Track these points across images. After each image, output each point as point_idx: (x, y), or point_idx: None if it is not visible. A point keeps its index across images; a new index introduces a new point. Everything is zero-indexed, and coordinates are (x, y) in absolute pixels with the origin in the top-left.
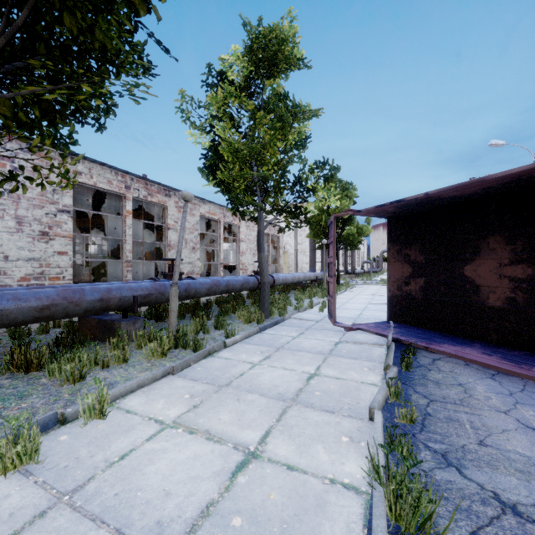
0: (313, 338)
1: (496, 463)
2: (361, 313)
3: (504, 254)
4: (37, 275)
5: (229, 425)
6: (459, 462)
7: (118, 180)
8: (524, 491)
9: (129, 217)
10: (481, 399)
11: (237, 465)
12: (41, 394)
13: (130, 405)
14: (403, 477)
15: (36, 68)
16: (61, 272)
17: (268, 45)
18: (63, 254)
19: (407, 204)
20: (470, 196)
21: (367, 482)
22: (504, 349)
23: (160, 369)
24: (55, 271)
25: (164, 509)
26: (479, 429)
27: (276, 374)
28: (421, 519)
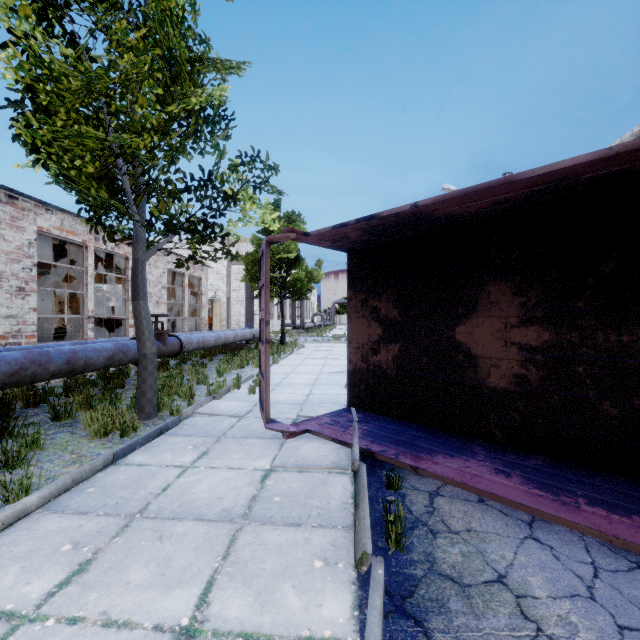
0: (223, 467)
1: None
2: (311, 392)
3: (511, 310)
4: None
5: None
6: None
7: None
8: None
9: None
10: (563, 637)
11: None
12: None
13: None
14: None
15: None
16: None
17: None
18: None
19: (381, 225)
20: (470, 219)
21: None
22: (516, 455)
23: None
24: None
25: None
26: None
27: None
28: None
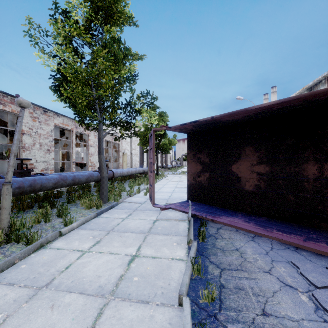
0: (138, 219)
1: None
2: (171, 195)
3: (254, 158)
4: None
5: None
6: None
7: None
8: None
9: None
10: (252, 261)
11: None
12: None
13: None
14: None
15: None
16: None
17: None
18: None
19: (200, 124)
20: (236, 121)
21: None
22: (254, 217)
23: None
24: None
25: None
26: (258, 295)
27: (101, 262)
28: None
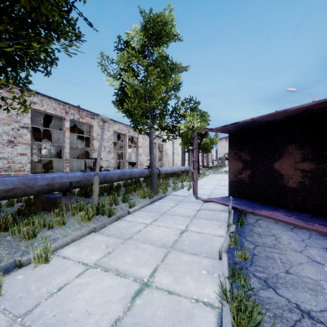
0: (184, 207)
1: (297, 285)
2: (212, 191)
3: (297, 155)
4: (6, 168)
5: (131, 265)
6: (274, 285)
7: (60, 108)
8: (314, 302)
9: (68, 132)
10: (286, 244)
11: (136, 292)
12: (6, 247)
13: (66, 253)
14: (241, 298)
15: (2, 32)
16: (22, 166)
17: (156, 25)
18: (24, 155)
19: (240, 125)
20: (277, 121)
21: (219, 301)
22: (297, 213)
23: (86, 229)
24: (18, 166)
25: (86, 325)
26: (285, 263)
27: (161, 231)
28: (253, 324)
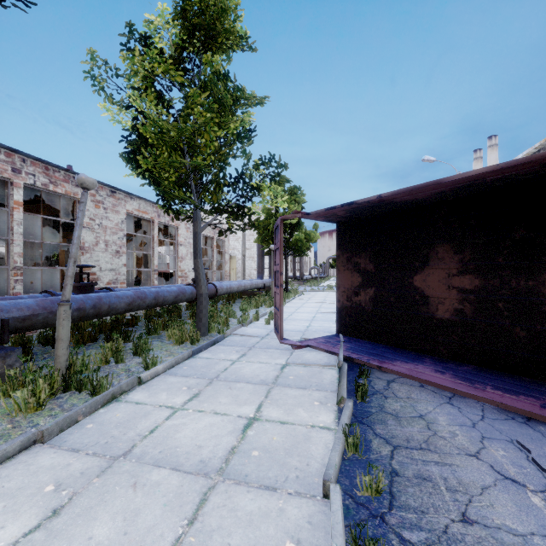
0: (257, 362)
1: None
2: (310, 325)
3: (452, 264)
4: None
5: None
6: None
7: None
8: None
9: (19, 210)
10: (447, 437)
11: None
12: None
13: None
14: None
15: None
16: None
17: (205, 12)
18: None
19: (358, 207)
20: (421, 202)
21: None
22: (454, 364)
23: (15, 440)
24: None
25: None
26: (456, 491)
27: (202, 425)
28: None
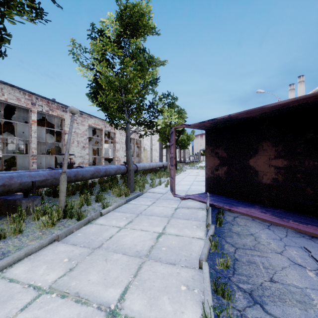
0: (161, 206)
1: (284, 297)
2: (190, 187)
3: (271, 152)
4: None
5: (96, 286)
6: (261, 299)
7: (25, 98)
8: None
9: (35, 125)
10: (265, 244)
11: None
12: None
13: (15, 273)
14: None
15: None
16: None
17: (132, 16)
18: None
19: (218, 121)
20: (253, 118)
21: None
22: (272, 209)
23: (46, 239)
24: None
25: None
26: (268, 268)
27: (135, 235)
28: None
